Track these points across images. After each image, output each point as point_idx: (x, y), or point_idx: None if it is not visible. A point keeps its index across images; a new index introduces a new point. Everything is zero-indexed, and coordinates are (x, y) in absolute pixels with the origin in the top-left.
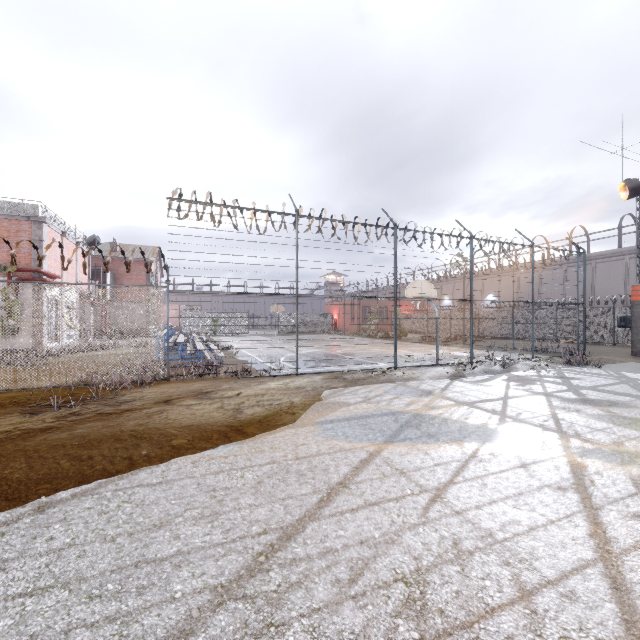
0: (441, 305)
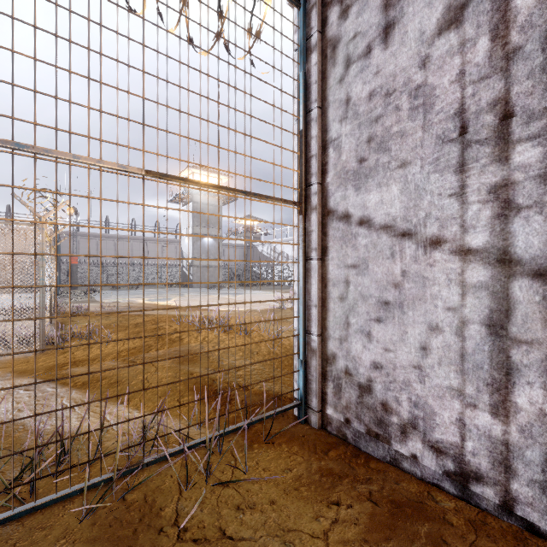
0: None
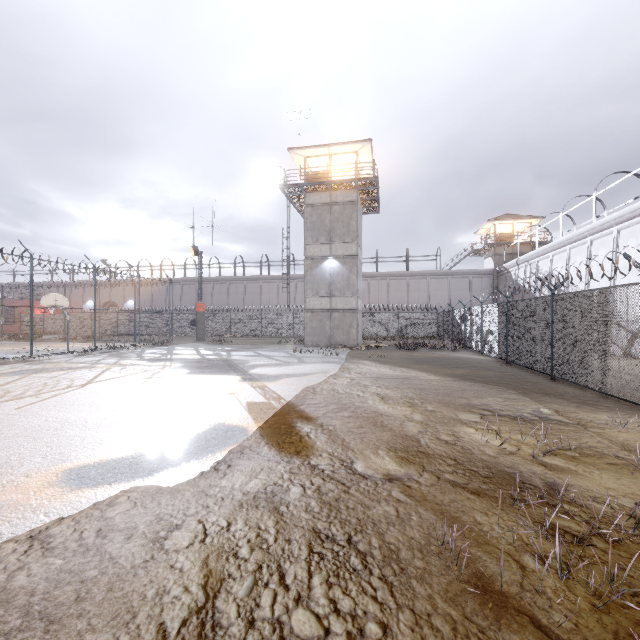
0: (84, 306)
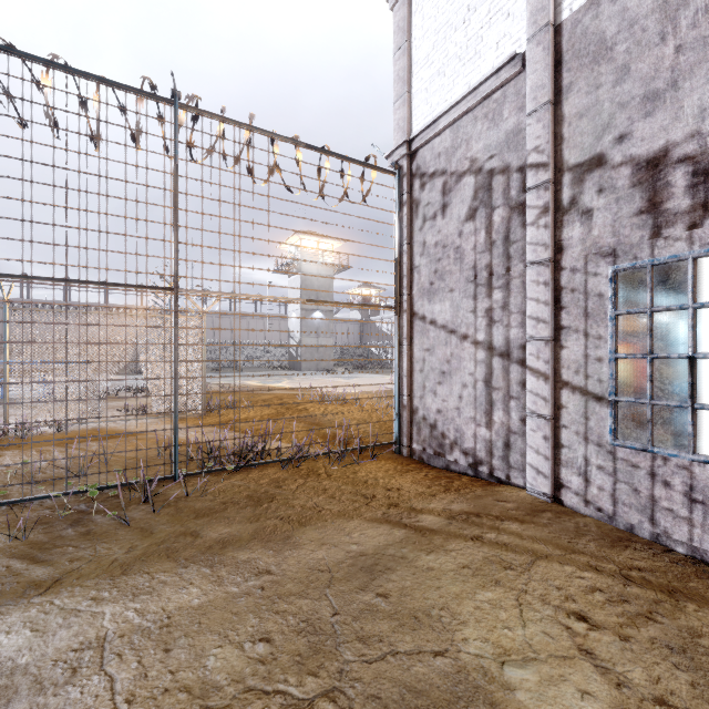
0: None
